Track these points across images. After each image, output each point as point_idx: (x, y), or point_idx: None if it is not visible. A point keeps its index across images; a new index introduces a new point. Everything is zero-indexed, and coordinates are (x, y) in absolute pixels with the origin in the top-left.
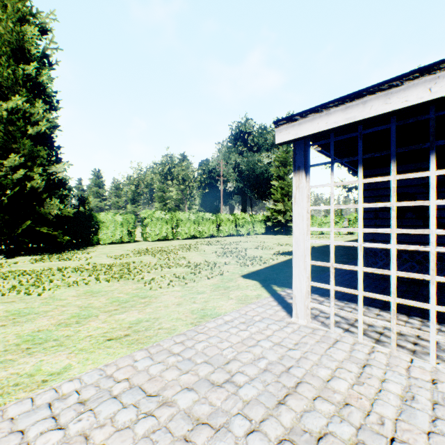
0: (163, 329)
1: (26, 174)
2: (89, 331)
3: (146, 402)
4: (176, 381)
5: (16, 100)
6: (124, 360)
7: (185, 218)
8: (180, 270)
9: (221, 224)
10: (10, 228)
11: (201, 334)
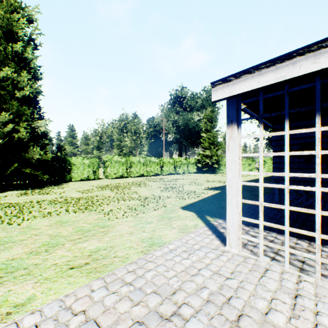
0: (117, 258)
1: (14, 127)
2: (55, 259)
3: None
4: (128, 314)
5: (6, 71)
6: (82, 290)
7: (136, 161)
8: (132, 203)
9: (163, 166)
10: (1, 169)
11: (150, 262)
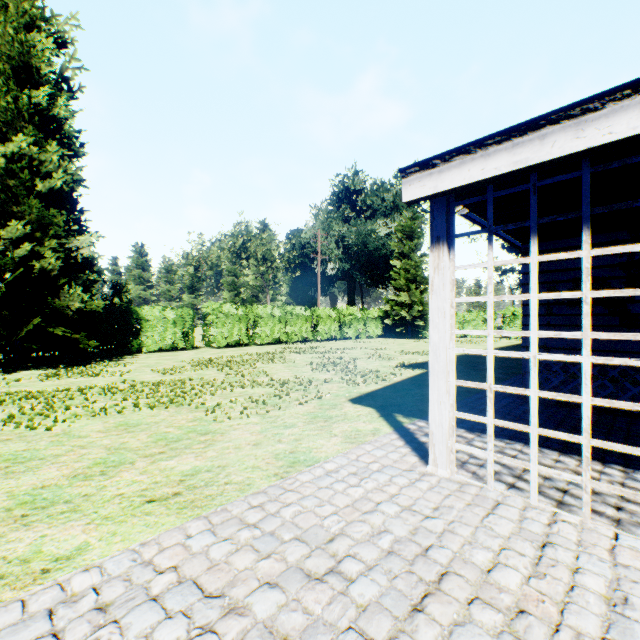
0: (231, 485)
1: (34, 249)
2: (119, 487)
3: (203, 609)
4: (252, 571)
5: (18, 141)
6: (170, 535)
7: (266, 314)
8: (259, 392)
9: (318, 323)
10: (9, 329)
11: (290, 492)
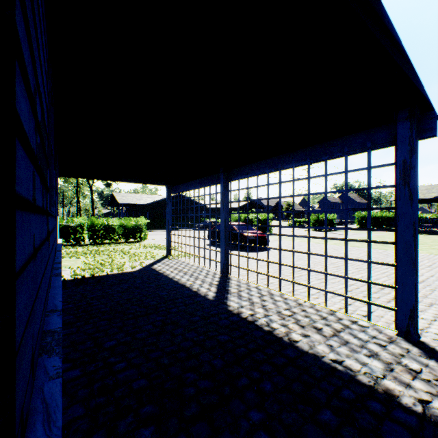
0: None
1: None
2: None
3: None
4: None
5: None
6: None
7: None
8: None
9: None
10: None
11: None
